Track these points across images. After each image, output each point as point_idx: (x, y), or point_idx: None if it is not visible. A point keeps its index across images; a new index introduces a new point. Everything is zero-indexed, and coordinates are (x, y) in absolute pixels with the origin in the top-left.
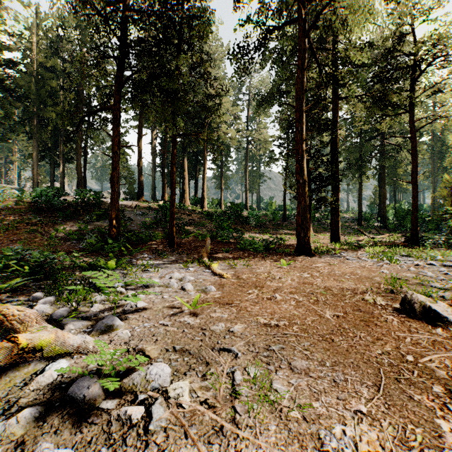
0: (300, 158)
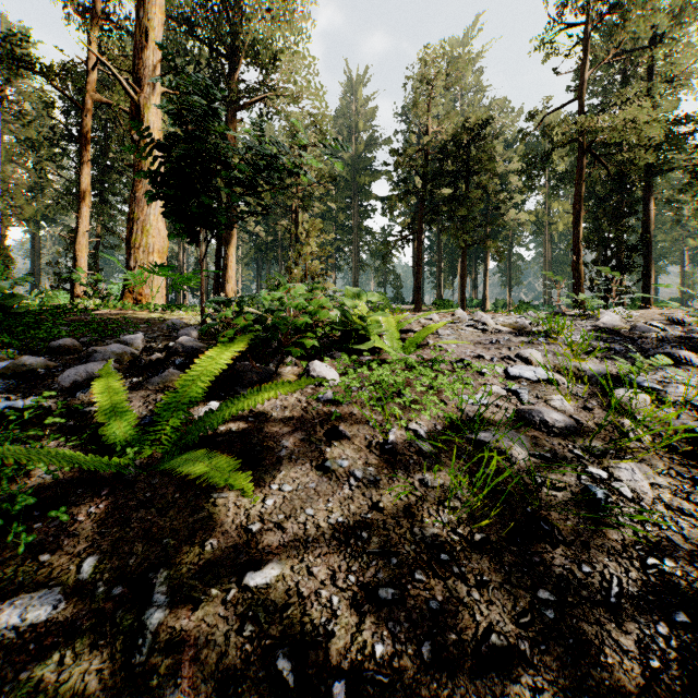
0: (576, 256)
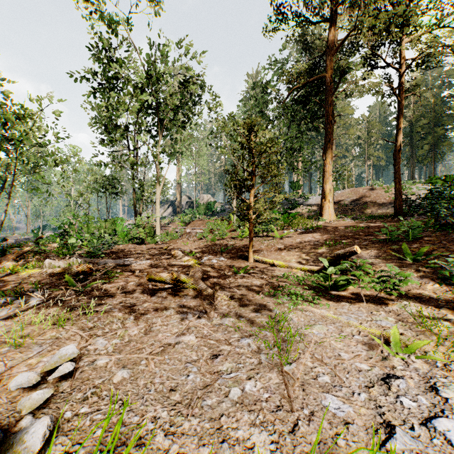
0: None
